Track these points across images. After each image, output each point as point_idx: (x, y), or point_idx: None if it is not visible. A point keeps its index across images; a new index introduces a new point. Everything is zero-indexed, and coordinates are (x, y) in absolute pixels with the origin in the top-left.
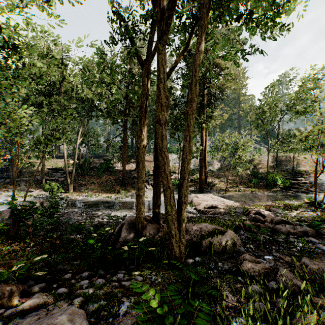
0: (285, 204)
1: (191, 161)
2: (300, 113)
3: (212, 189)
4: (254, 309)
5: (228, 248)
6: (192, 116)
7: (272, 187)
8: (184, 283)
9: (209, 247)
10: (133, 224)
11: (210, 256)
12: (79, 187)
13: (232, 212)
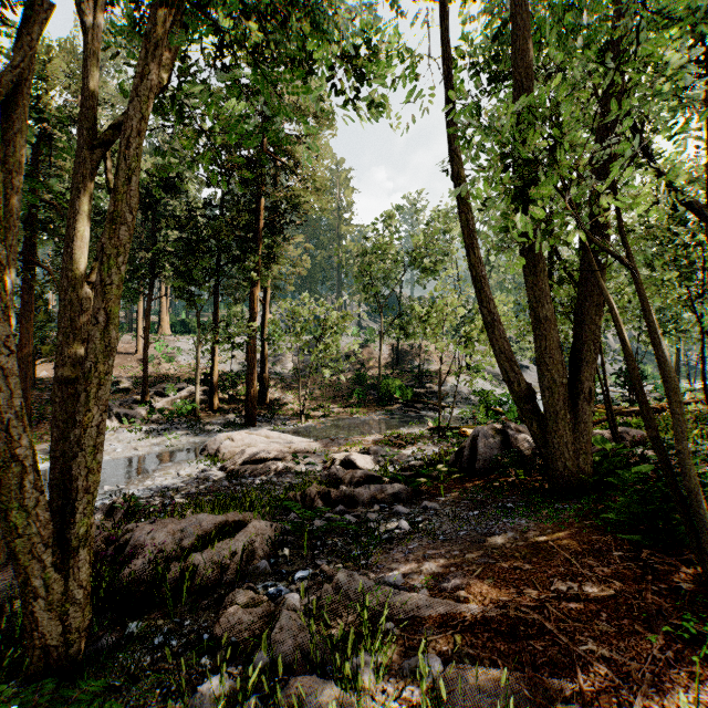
0: (399, 435)
1: (237, 353)
2: (427, 271)
3: (276, 416)
4: None
5: (232, 570)
6: (116, 260)
7: (388, 403)
8: None
9: (180, 582)
10: None
11: (179, 604)
12: None
13: (303, 465)
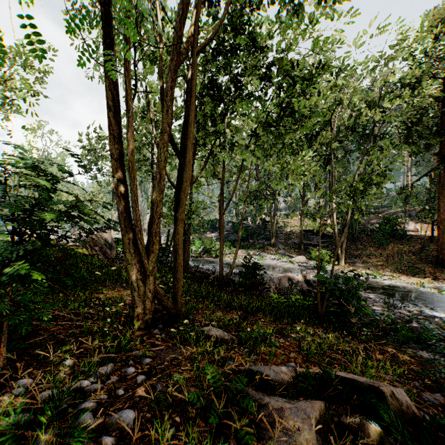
0: None
1: None
2: None
3: None
4: None
5: None
6: None
7: None
8: None
9: None
10: None
11: None
12: (351, 258)
13: None
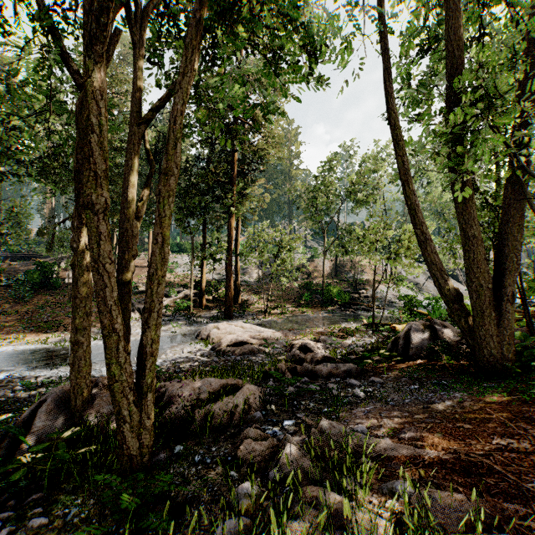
0: (341, 329)
1: (216, 266)
2: (361, 203)
3: (246, 312)
4: (227, 532)
5: (237, 417)
6: (168, 200)
7: (330, 304)
8: (119, 515)
9: (204, 422)
10: (67, 398)
11: (204, 437)
12: None
13: (270, 348)
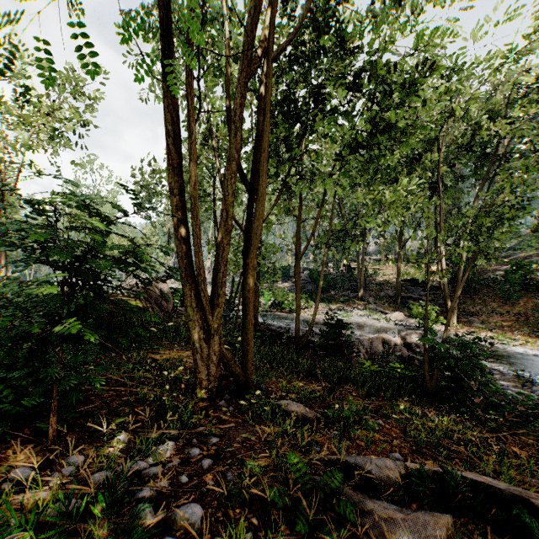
0: None
1: None
2: None
3: None
4: None
5: None
6: None
7: None
8: None
9: None
10: None
11: None
12: (466, 316)
13: None
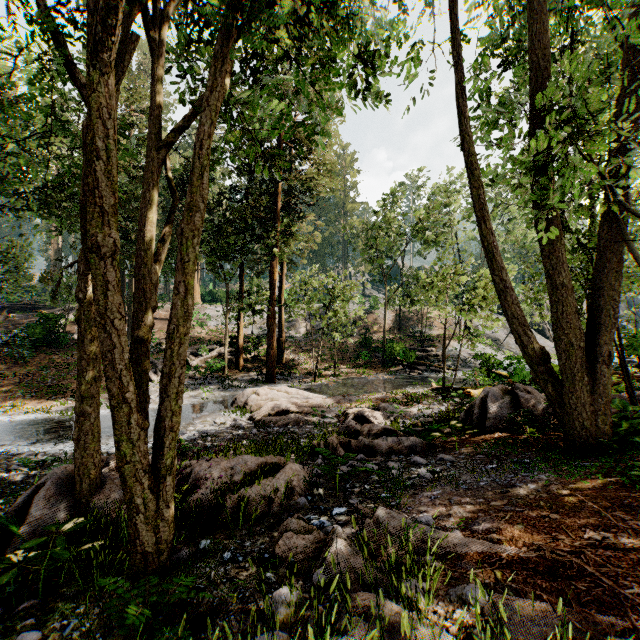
0: (405, 394)
1: (256, 319)
2: (429, 243)
3: (292, 375)
4: None
5: (277, 504)
6: (191, 241)
7: (392, 364)
8: (127, 629)
9: (237, 510)
10: (71, 481)
11: (237, 528)
12: None
13: (320, 418)
